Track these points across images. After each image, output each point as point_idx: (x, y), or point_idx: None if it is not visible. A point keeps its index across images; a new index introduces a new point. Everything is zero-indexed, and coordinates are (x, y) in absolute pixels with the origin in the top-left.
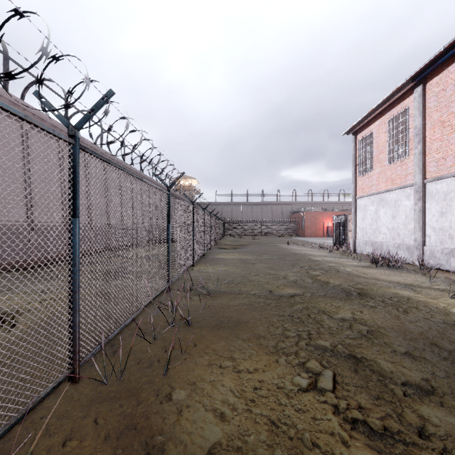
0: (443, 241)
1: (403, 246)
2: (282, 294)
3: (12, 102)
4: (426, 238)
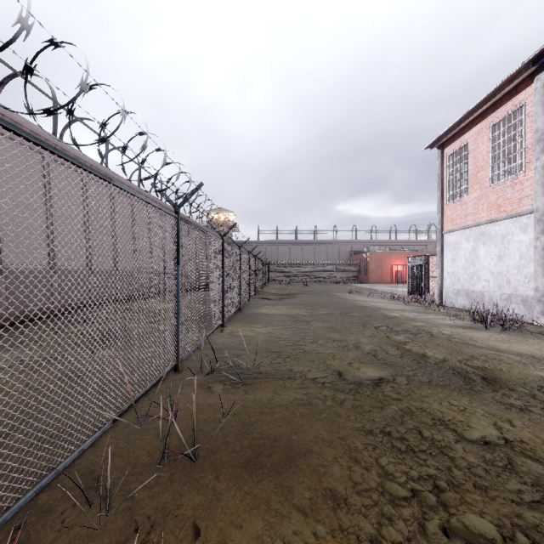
0: None
1: (516, 297)
2: (360, 380)
3: None
4: None
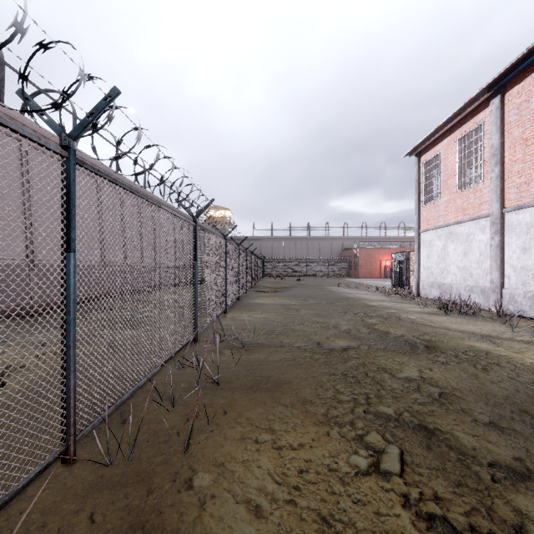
0: (525, 282)
1: (477, 288)
2: (333, 347)
3: (8, 116)
4: (505, 279)
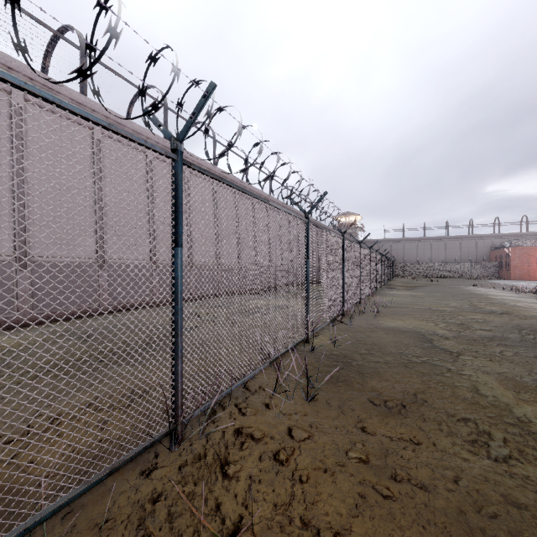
0: None
1: None
2: (438, 309)
3: (250, 189)
4: None
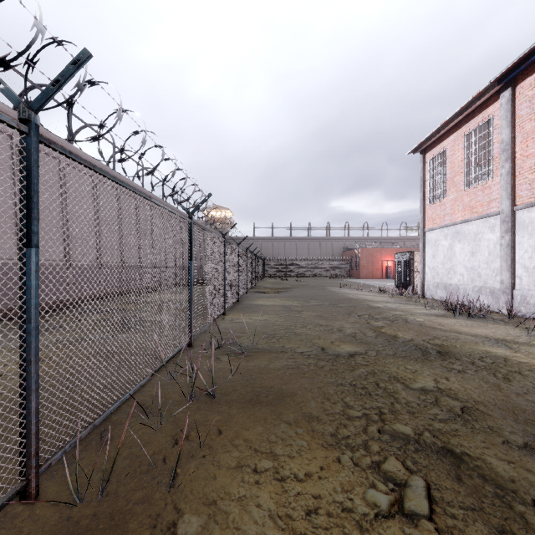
0: None
1: (485, 289)
2: (338, 353)
3: None
4: (516, 280)
